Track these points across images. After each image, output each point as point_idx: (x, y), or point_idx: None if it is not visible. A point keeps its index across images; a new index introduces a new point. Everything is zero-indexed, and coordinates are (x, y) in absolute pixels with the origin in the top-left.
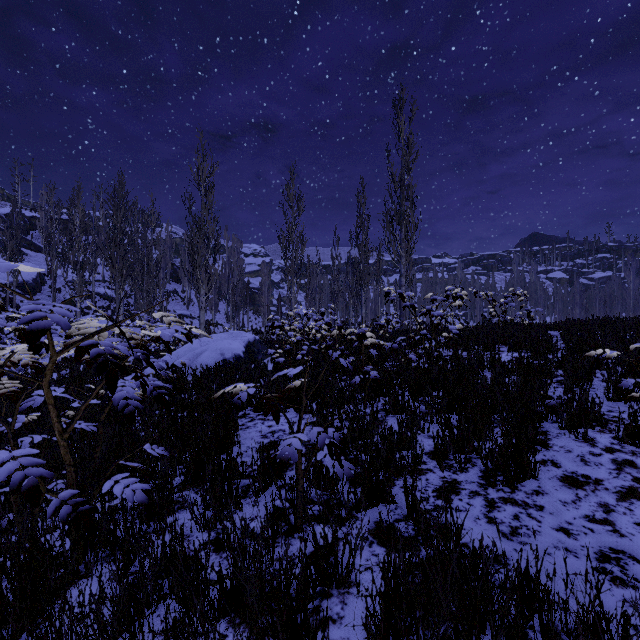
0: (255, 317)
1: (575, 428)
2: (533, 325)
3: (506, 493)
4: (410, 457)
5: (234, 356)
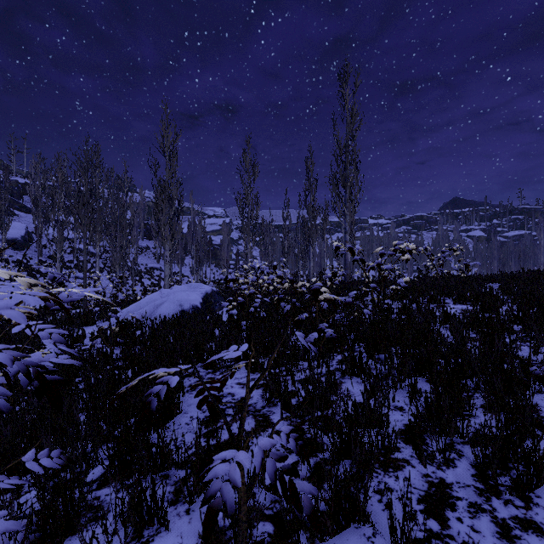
0: (217, 270)
1: None
2: (470, 278)
3: (519, 509)
4: (379, 441)
5: (192, 307)
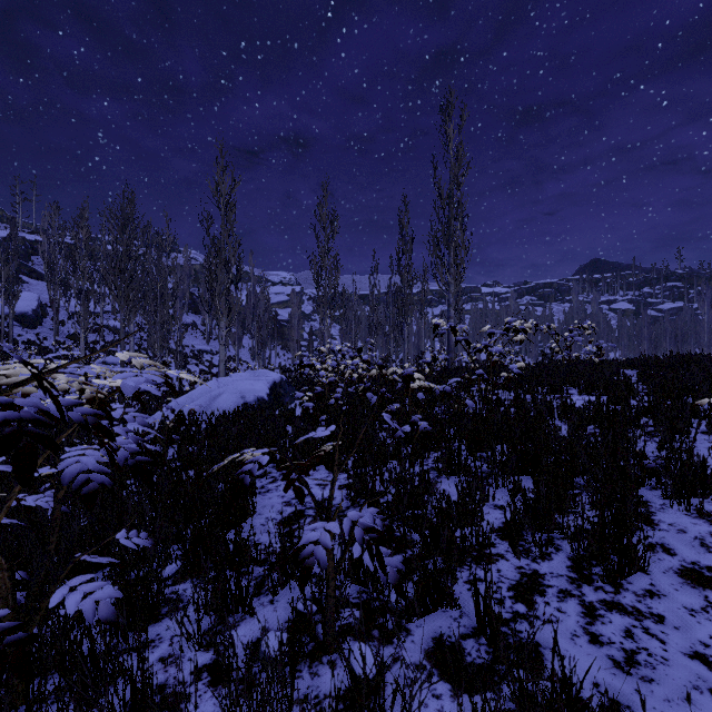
0: (284, 353)
1: (686, 499)
2: (604, 363)
3: (608, 594)
4: (474, 537)
5: (257, 399)
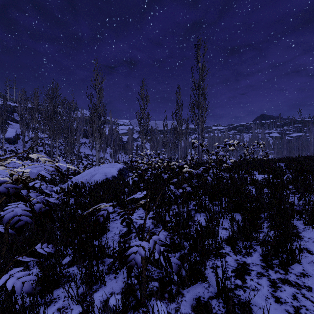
0: (125, 155)
1: None
2: (269, 160)
3: (282, 274)
4: (213, 244)
5: (112, 176)
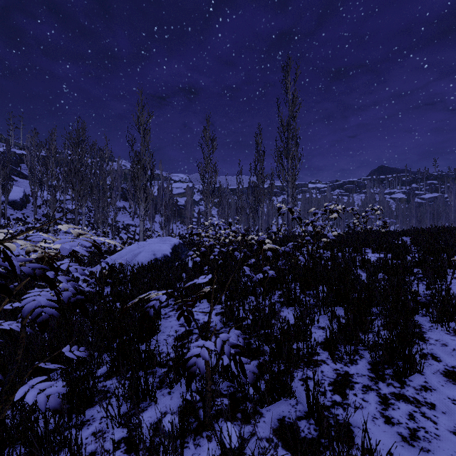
0: (181, 226)
1: (447, 323)
2: (388, 232)
3: (396, 388)
4: (305, 348)
5: (163, 256)
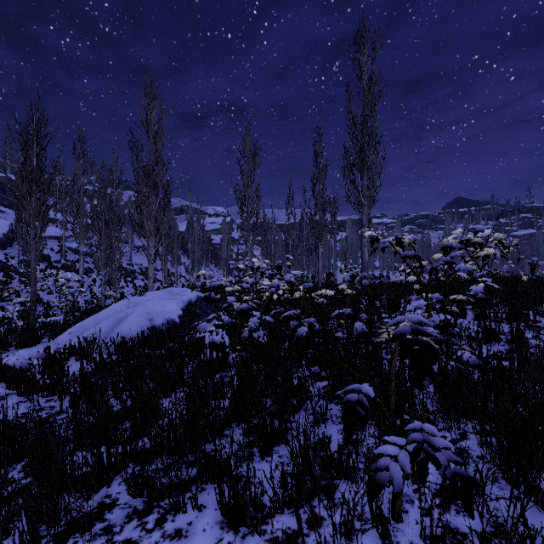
0: (217, 270)
1: None
2: (537, 281)
3: None
4: None
5: (166, 322)
